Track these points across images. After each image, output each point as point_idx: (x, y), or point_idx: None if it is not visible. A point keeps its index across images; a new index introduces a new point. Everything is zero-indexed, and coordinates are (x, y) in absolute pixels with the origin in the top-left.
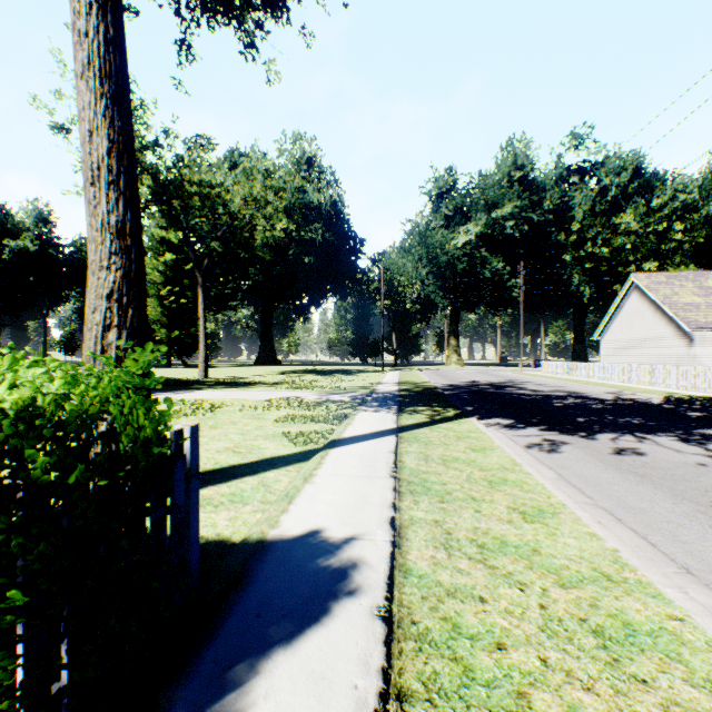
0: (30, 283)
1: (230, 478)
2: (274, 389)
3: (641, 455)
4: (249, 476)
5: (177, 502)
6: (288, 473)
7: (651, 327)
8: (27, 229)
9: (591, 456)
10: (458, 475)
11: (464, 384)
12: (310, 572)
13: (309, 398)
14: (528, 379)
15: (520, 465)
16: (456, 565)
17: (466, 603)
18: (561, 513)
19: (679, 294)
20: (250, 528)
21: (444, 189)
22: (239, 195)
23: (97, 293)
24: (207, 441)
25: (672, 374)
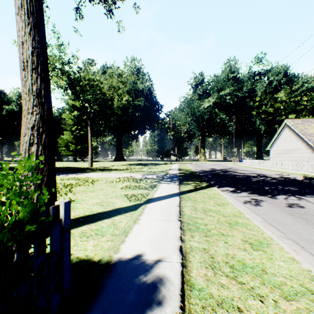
0: (15, 124)
1: (97, 220)
2: (121, 172)
3: (302, 207)
4: (106, 219)
5: (54, 249)
6: (126, 217)
7: (294, 144)
8: (13, 101)
9: (277, 208)
10: (213, 219)
11: (208, 170)
12: (135, 285)
13: (138, 177)
14: (237, 168)
15: (243, 213)
16: (220, 281)
17: (230, 312)
18: (271, 244)
19: (307, 128)
20: (104, 252)
21: (198, 82)
22: (107, 85)
23: (26, 126)
24: (88, 199)
25: (305, 165)
